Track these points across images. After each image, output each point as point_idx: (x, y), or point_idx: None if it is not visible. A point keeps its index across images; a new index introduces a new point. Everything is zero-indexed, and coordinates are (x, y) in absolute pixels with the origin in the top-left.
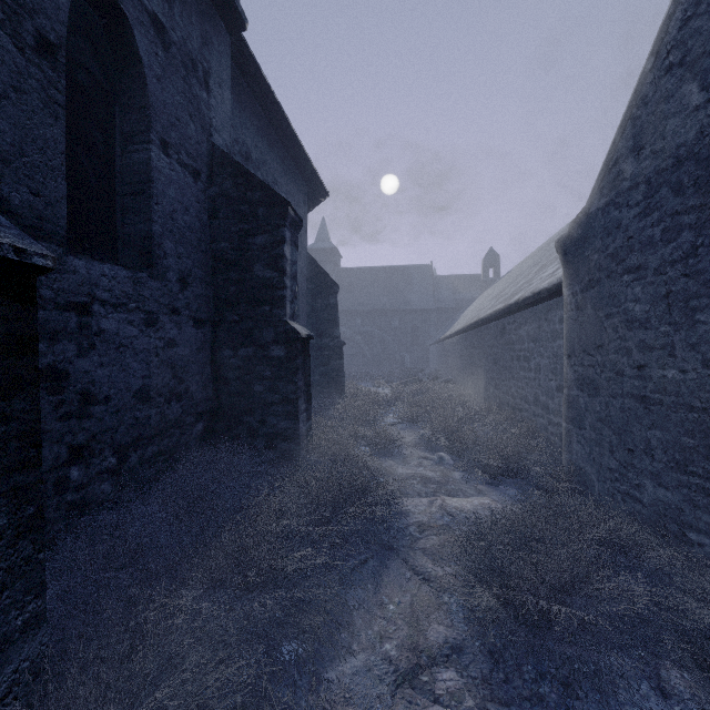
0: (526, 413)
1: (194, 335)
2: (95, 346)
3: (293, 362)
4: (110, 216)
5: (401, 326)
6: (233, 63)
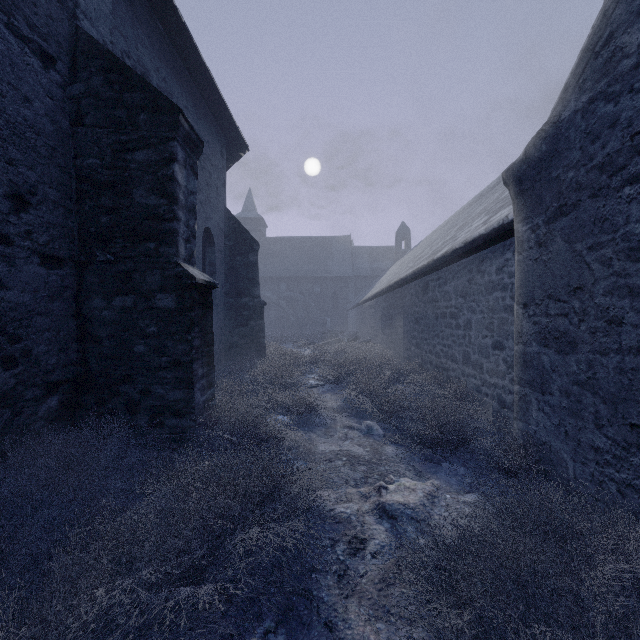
0: (453, 372)
1: (43, 277)
2: None
3: (186, 314)
4: None
5: (322, 292)
6: None
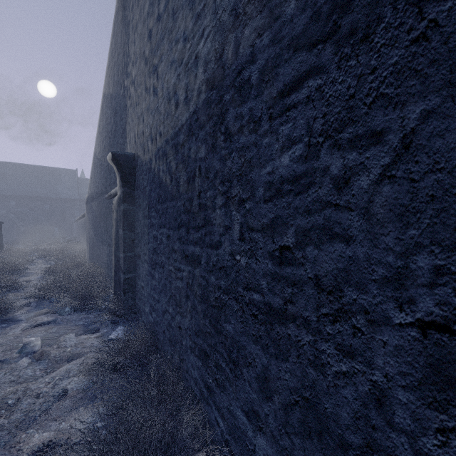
0: None
1: None
2: None
3: None
4: None
5: (52, 209)
6: None
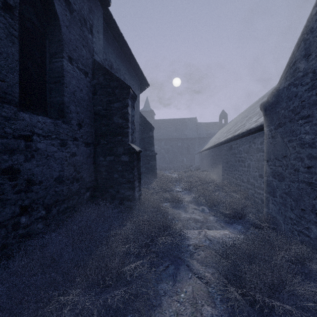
0: (243, 187)
1: (85, 150)
2: (34, 156)
3: (132, 163)
4: (43, 93)
5: (182, 145)
6: (104, 23)
